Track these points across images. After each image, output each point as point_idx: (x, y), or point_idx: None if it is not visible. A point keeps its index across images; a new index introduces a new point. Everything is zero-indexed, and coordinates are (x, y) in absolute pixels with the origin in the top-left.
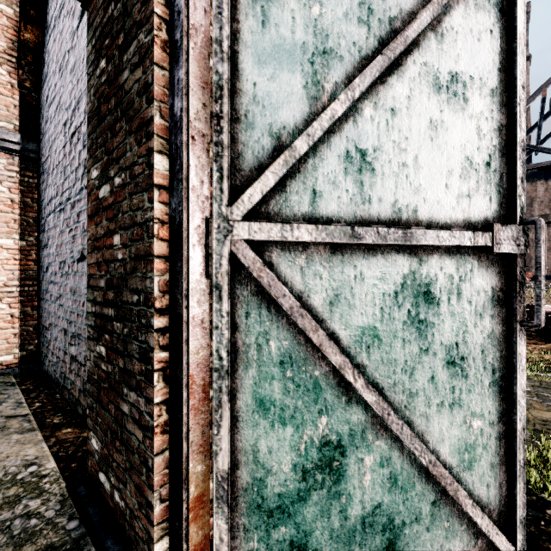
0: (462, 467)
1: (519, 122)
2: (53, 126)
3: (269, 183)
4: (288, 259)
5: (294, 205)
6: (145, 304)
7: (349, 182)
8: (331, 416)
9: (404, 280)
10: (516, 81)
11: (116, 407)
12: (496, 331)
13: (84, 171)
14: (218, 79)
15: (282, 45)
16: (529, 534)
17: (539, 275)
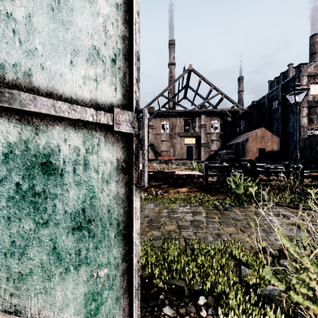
0: (89, 317)
1: (135, 37)
2: None
3: None
4: None
5: None
6: None
7: None
8: None
9: (9, 149)
10: (133, 6)
11: None
12: (120, 192)
13: None
14: None
15: None
16: None
17: (144, 150)
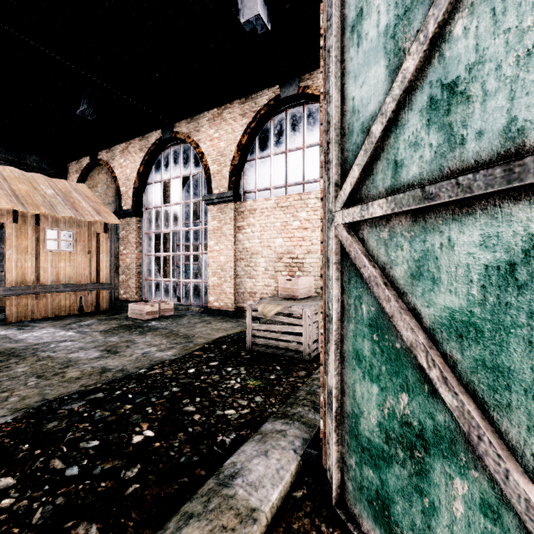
0: None
1: None
2: None
3: (355, 175)
4: (375, 234)
5: (379, 184)
6: None
7: (433, 134)
8: (412, 397)
9: (530, 243)
10: None
11: None
12: None
13: None
14: (328, 118)
15: (370, 46)
16: None
17: None
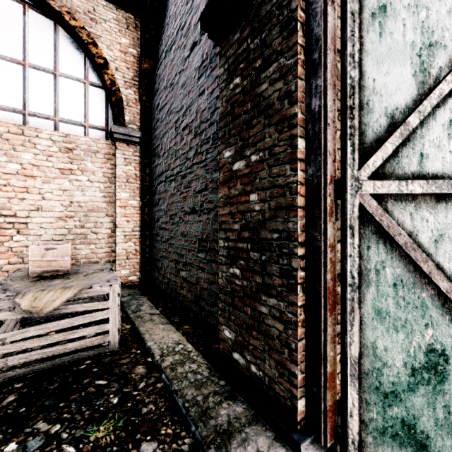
0: None
1: None
2: (164, 124)
3: (388, 151)
4: (400, 207)
5: (404, 166)
6: (286, 239)
7: None
8: (435, 329)
9: None
10: None
11: (253, 309)
12: None
13: (196, 152)
14: (351, 82)
15: (395, 47)
16: None
17: None
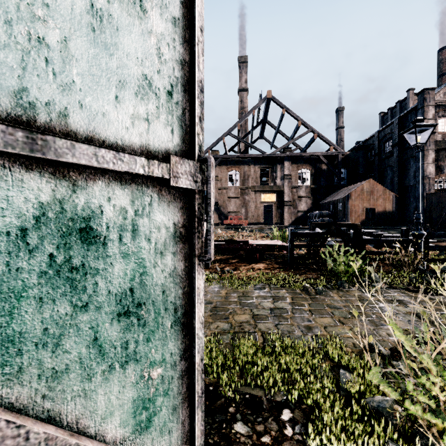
0: (139, 431)
1: (198, 62)
2: None
3: None
4: None
5: None
6: None
7: None
8: None
9: (41, 211)
10: (195, 20)
11: None
12: (178, 268)
13: None
14: None
15: None
16: (213, 445)
17: (210, 211)
